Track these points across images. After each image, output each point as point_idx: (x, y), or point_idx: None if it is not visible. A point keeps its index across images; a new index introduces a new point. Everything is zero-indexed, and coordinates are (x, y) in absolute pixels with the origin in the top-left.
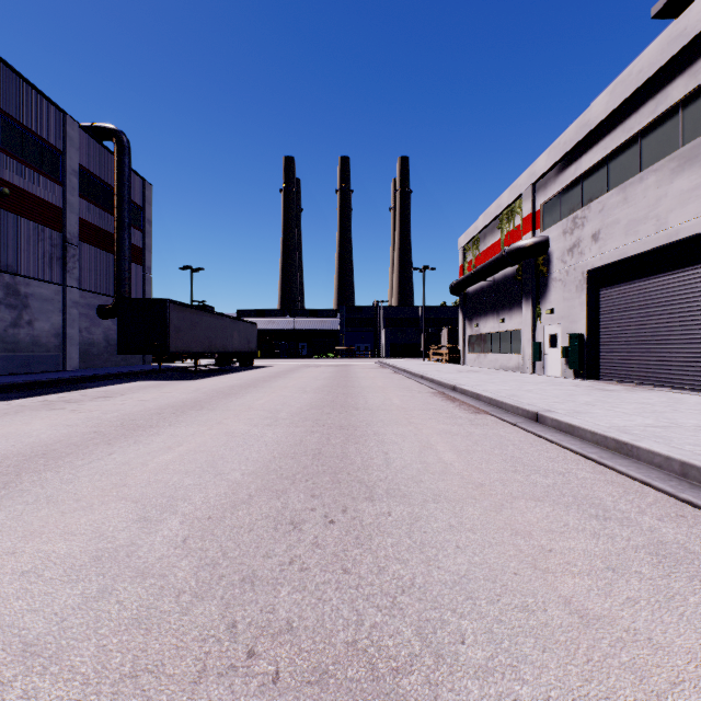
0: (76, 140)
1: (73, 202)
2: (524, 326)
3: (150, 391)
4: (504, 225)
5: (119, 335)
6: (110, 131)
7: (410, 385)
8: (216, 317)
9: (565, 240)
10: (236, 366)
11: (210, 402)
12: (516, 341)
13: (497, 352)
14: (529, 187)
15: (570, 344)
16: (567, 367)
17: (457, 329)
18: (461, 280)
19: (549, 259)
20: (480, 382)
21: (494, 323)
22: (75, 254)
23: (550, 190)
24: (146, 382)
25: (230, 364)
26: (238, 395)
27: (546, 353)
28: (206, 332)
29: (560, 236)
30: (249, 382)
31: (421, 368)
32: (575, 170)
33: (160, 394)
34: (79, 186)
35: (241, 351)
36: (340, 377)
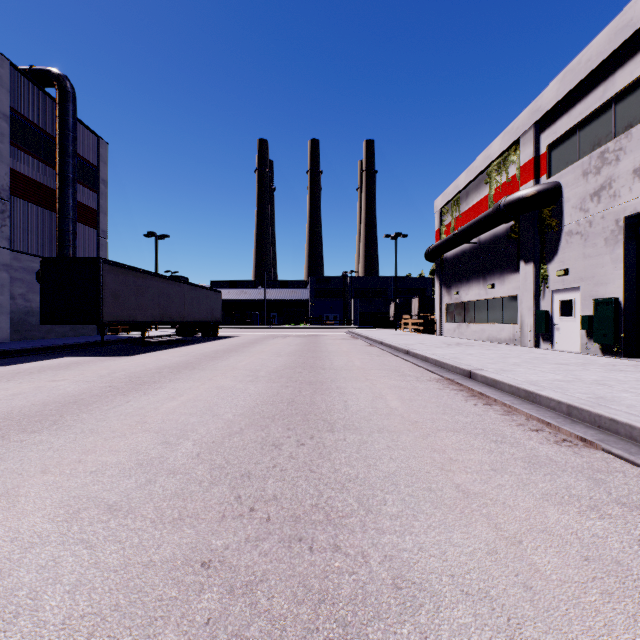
0: (6, 80)
1: (2, 149)
2: (522, 292)
3: (38, 377)
4: (493, 178)
5: (43, 302)
6: (50, 75)
7: (397, 364)
8: (170, 282)
9: (587, 183)
10: (198, 336)
11: (89, 405)
12: (509, 309)
13: (484, 321)
14: (531, 127)
15: (596, 312)
16: (591, 341)
17: (428, 298)
18: (440, 244)
19: (560, 209)
20: (499, 364)
21: (480, 290)
22: (4, 210)
23: (562, 125)
24: (61, 360)
25: (193, 334)
26: (151, 387)
27: (554, 323)
28: (157, 299)
29: (578, 178)
30: (191, 360)
31: (399, 340)
32: (604, 92)
33: (39, 385)
34: (12, 134)
35: (203, 320)
36: (307, 351)
